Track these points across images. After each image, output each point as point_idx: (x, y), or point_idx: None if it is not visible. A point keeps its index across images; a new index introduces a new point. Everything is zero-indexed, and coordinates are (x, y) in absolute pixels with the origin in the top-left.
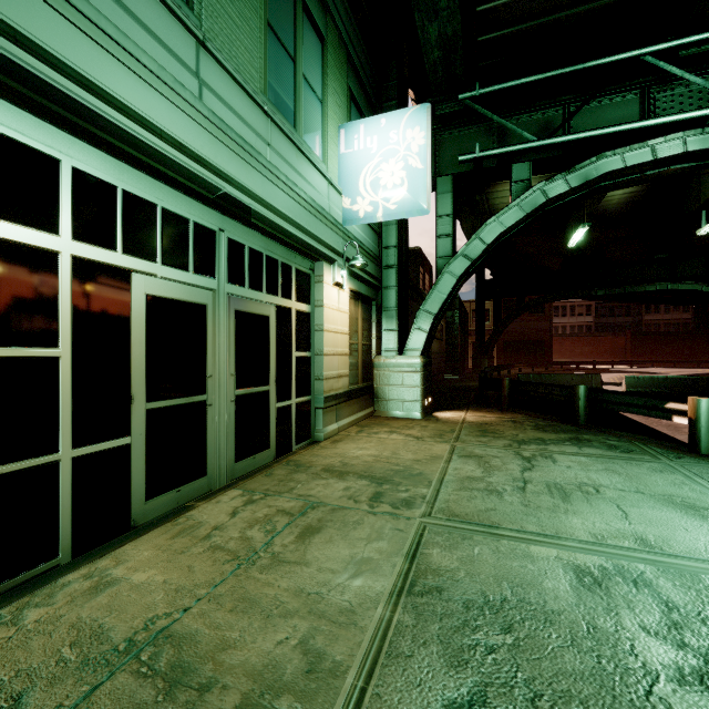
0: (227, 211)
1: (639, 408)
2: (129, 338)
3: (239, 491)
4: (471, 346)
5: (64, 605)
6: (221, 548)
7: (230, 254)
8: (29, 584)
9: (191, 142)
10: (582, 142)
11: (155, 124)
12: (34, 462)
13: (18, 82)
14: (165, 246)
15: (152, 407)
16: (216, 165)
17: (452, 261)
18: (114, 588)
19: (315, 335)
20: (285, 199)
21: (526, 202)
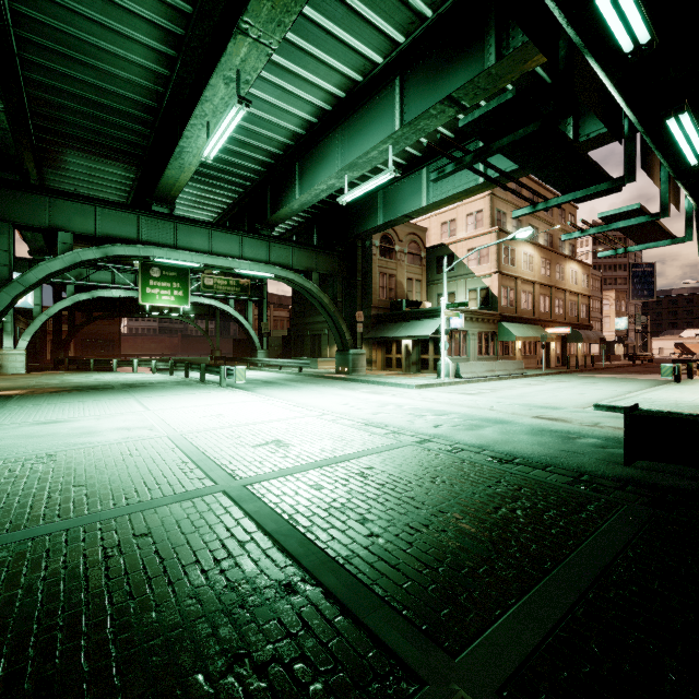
0: None
1: (107, 364)
2: None
3: None
4: (50, 342)
5: None
6: None
7: None
8: None
9: None
10: (94, 282)
11: None
12: None
13: None
14: None
15: None
16: None
17: (41, 315)
18: None
19: None
20: None
21: (73, 299)
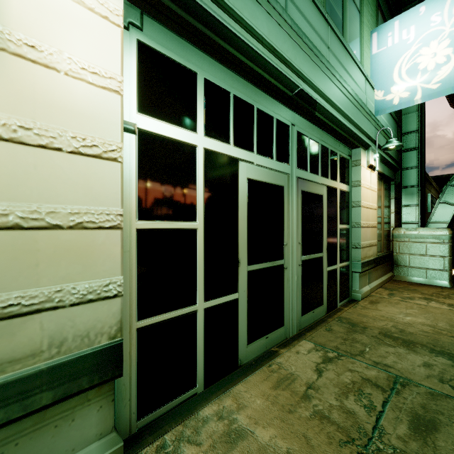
0: (298, 107)
1: None
2: (237, 213)
3: (311, 343)
4: None
5: (208, 449)
6: (326, 418)
7: (298, 144)
8: (180, 408)
9: (280, 47)
10: None
11: (258, 32)
12: (182, 311)
13: (175, 4)
14: (258, 139)
15: (250, 269)
16: (295, 66)
17: None
18: (244, 442)
19: (351, 210)
20: (338, 94)
21: None
